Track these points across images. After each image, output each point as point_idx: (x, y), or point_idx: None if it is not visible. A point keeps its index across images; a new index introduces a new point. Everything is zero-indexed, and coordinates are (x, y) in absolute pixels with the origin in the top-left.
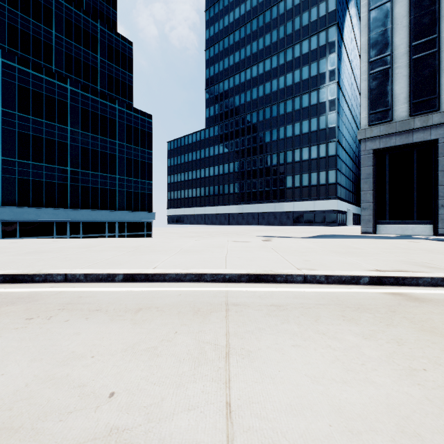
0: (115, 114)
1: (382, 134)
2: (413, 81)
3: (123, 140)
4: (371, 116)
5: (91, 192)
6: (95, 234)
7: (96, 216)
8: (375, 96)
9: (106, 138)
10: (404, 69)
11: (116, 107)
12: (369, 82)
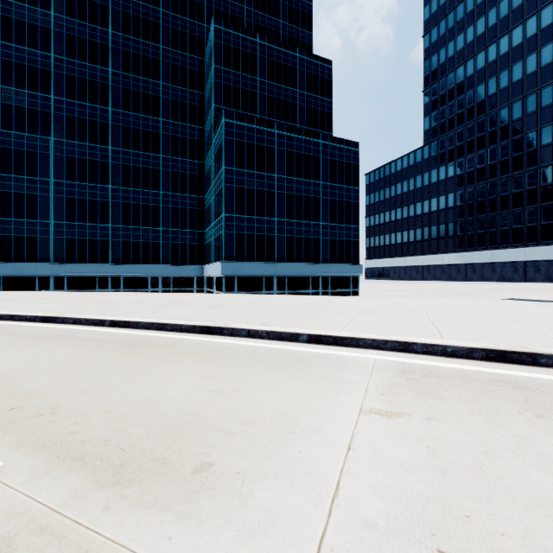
0: (318, 150)
1: None
2: None
3: (326, 179)
4: None
5: (295, 243)
6: (299, 290)
7: (300, 269)
8: None
9: (309, 180)
10: None
11: (320, 141)
12: None
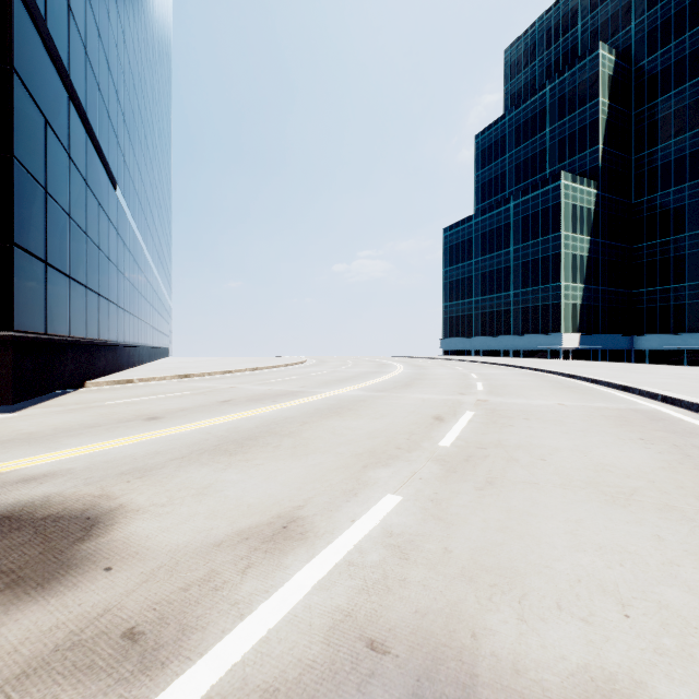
0: None
1: None
2: None
3: None
4: None
5: None
6: None
7: None
8: None
9: None
10: None
11: None
12: None
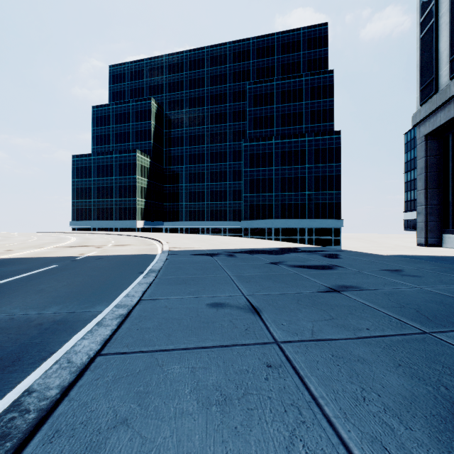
0: (305, 145)
1: (427, 114)
2: (451, 29)
3: (311, 163)
4: (420, 94)
5: (287, 207)
6: (290, 236)
7: (290, 223)
8: (423, 65)
9: (298, 166)
10: (446, 14)
11: (306, 139)
12: (419, 50)
